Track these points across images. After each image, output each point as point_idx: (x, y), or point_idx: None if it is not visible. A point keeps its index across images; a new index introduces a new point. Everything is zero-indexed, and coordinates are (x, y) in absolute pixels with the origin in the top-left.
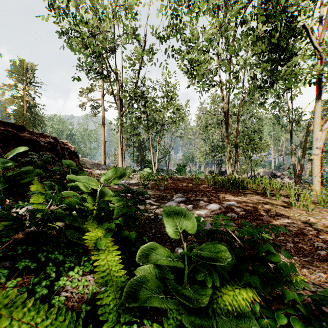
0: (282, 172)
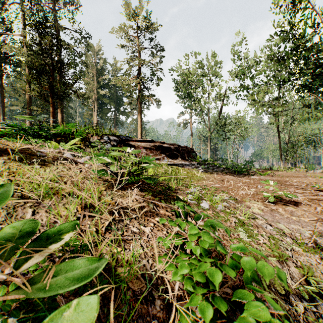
0: None
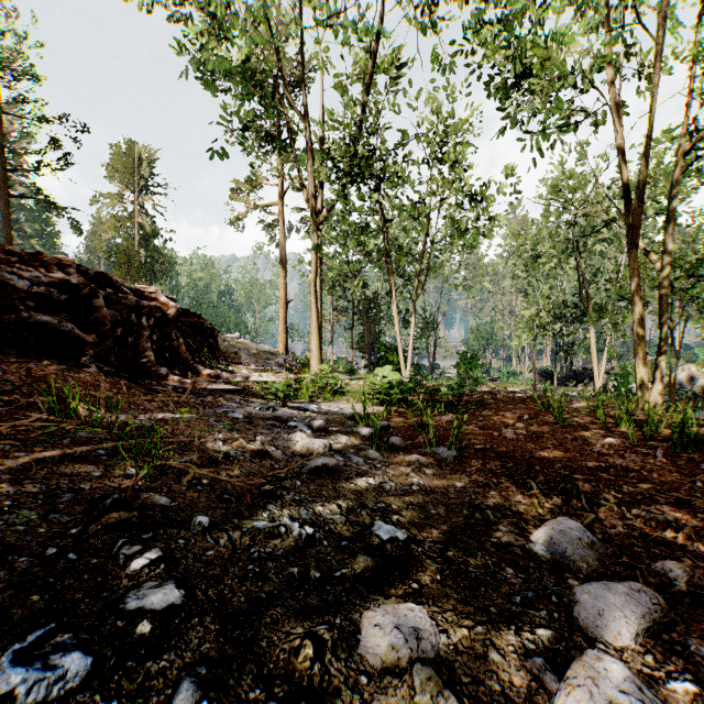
0: None
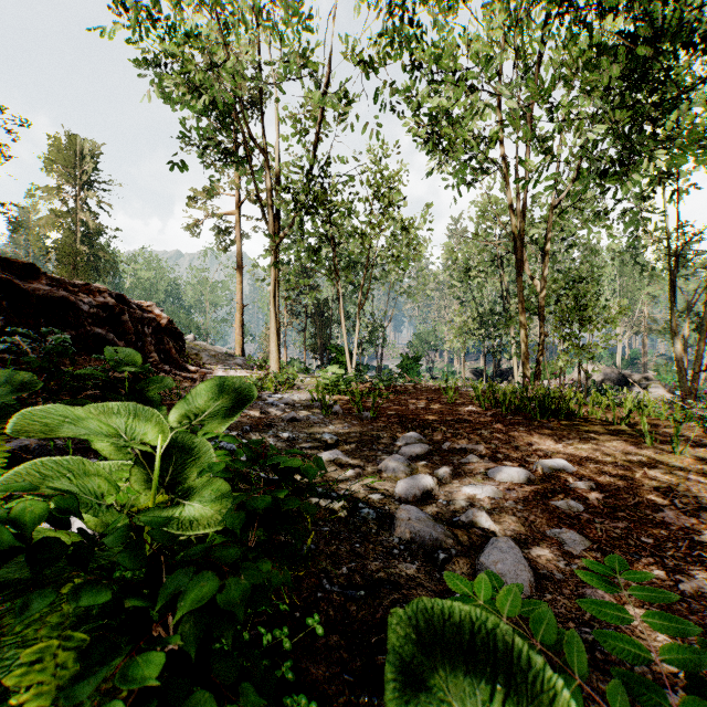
0: (643, 374)
